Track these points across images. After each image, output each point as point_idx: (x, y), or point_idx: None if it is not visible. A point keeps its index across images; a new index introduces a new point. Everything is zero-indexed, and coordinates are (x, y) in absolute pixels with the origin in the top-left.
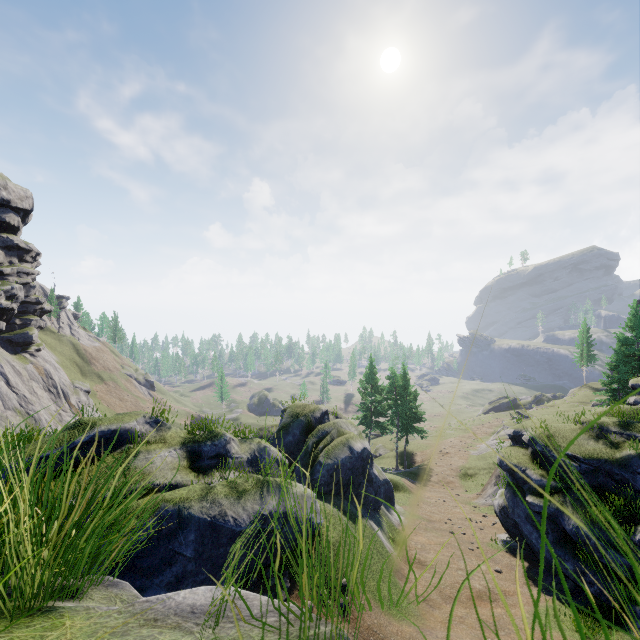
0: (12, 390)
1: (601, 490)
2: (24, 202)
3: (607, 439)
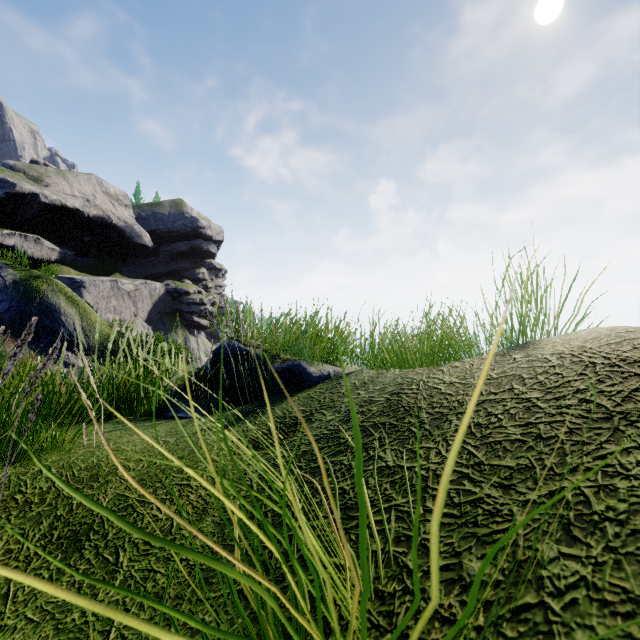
0: None
1: None
2: (219, 236)
3: None
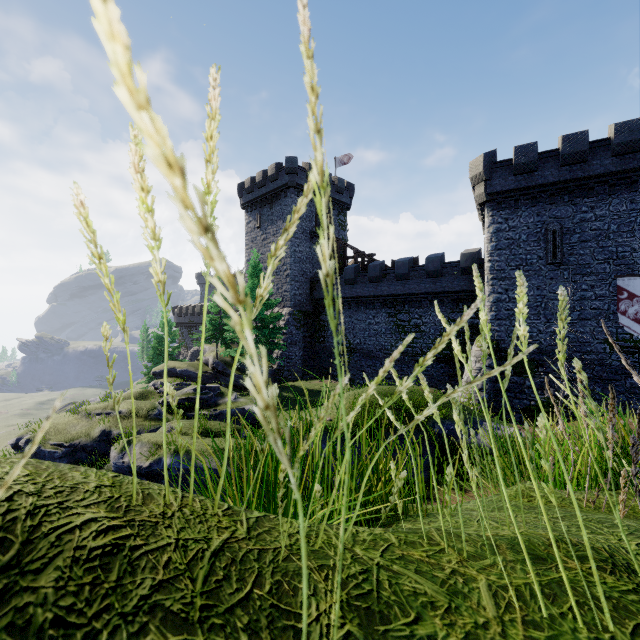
0: None
1: (77, 464)
2: None
3: (91, 421)
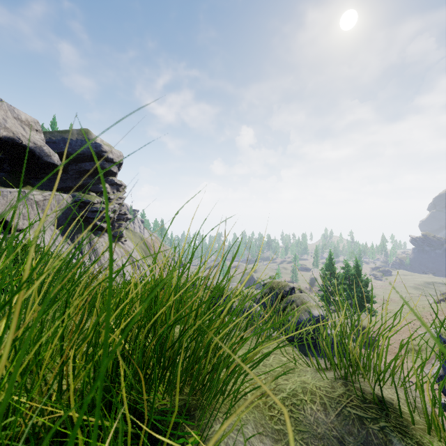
0: (114, 262)
1: None
2: (119, 159)
3: None
